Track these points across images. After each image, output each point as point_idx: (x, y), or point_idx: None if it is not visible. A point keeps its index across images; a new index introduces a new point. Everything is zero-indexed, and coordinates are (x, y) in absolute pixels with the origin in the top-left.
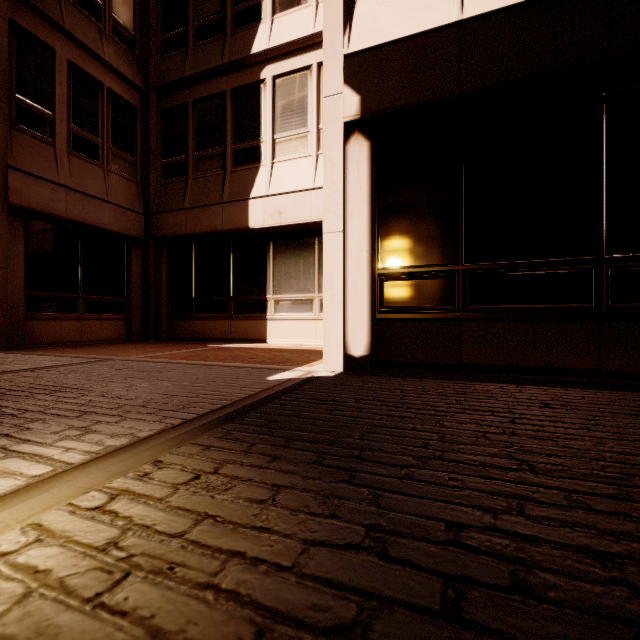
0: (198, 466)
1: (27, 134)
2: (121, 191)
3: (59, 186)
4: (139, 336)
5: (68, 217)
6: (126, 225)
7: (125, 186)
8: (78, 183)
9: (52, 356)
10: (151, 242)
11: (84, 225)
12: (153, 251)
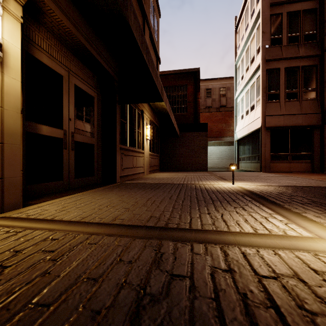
0: (273, 187)
1: (271, 102)
2: (308, 107)
3: (281, 115)
4: (318, 170)
5: (284, 125)
6: (310, 121)
7: (310, 104)
8: (288, 111)
9: (274, 174)
10: (324, 125)
11: (290, 126)
12: (325, 129)
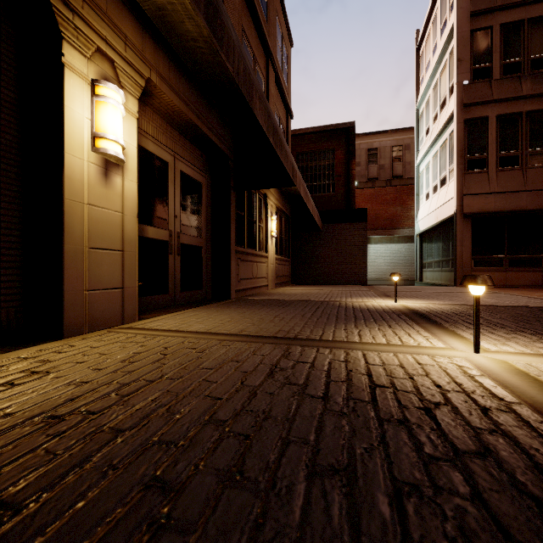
0: (452, 307)
1: (472, 173)
2: (537, 179)
3: (489, 194)
4: None
5: (495, 210)
6: (541, 202)
7: (541, 173)
8: (502, 187)
9: None
10: None
11: (506, 212)
12: None
